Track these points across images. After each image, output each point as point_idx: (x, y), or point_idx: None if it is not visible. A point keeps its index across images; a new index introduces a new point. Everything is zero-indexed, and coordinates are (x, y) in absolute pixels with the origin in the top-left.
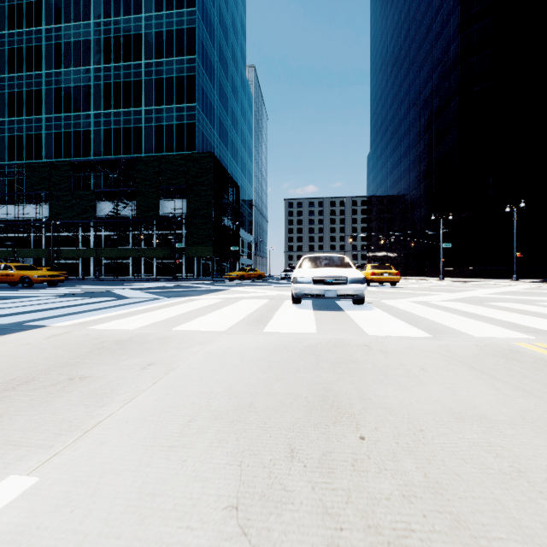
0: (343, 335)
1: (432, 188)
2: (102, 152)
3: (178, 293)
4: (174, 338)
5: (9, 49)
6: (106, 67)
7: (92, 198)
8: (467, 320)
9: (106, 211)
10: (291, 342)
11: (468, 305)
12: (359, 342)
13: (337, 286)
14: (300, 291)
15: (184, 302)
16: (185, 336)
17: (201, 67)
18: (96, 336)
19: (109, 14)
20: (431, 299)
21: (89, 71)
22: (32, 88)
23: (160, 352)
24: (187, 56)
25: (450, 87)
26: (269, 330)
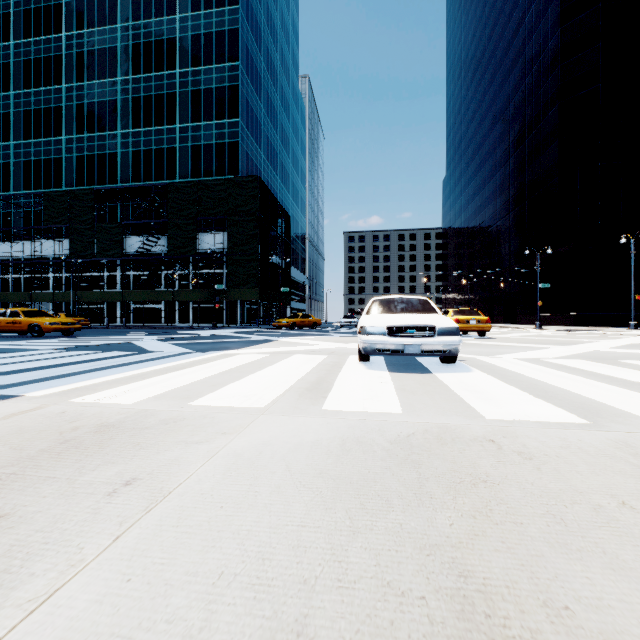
0: (444, 418)
1: (525, 216)
2: (131, 178)
3: (213, 345)
4: (187, 420)
5: (25, 60)
6: (135, 78)
7: (119, 232)
8: (619, 390)
9: (135, 247)
10: (366, 431)
11: (601, 365)
12: (475, 432)
13: (421, 339)
14: (370, 346)
15: (217, 358)
16: (204, 417)
17: (245, 75)
18: (73, 416)
19: (139, 17)
20: (542, 355)
21: (115, 83)
22: (50, 105)
23: (155, 452)
24: (229, 63)
25: (548, 92)
26: (331, 407)
